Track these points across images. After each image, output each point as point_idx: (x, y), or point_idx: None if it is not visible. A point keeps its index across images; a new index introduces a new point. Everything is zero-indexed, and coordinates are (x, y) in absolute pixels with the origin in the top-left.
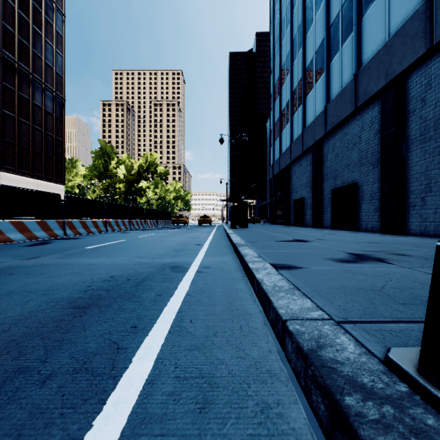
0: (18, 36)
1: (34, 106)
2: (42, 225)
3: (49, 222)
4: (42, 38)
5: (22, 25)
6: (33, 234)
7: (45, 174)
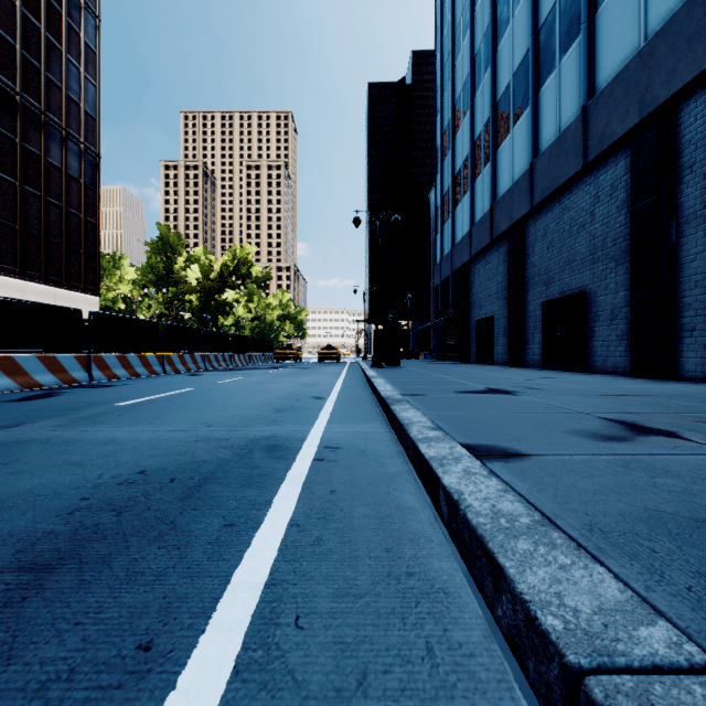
0: (22, 50)
1: (48, 166)
2: (49, 364)
3: (62, 358)
4: (61, 55)
5: (28, 33)
6: (32, 378)
7: (67, 279)
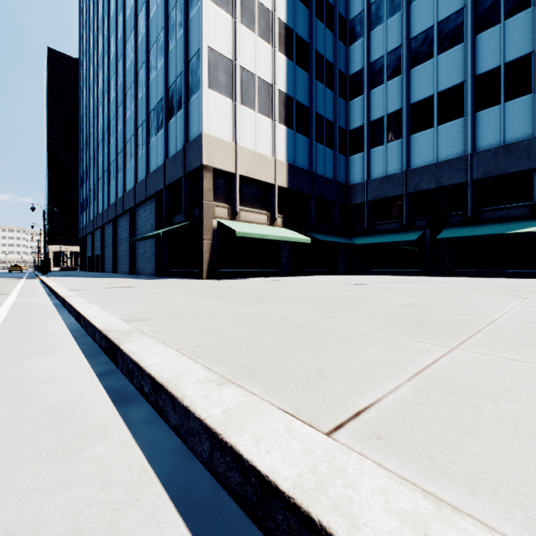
0: None
1: None
2: None
3: None
4: None
5: None
6: None
7: None
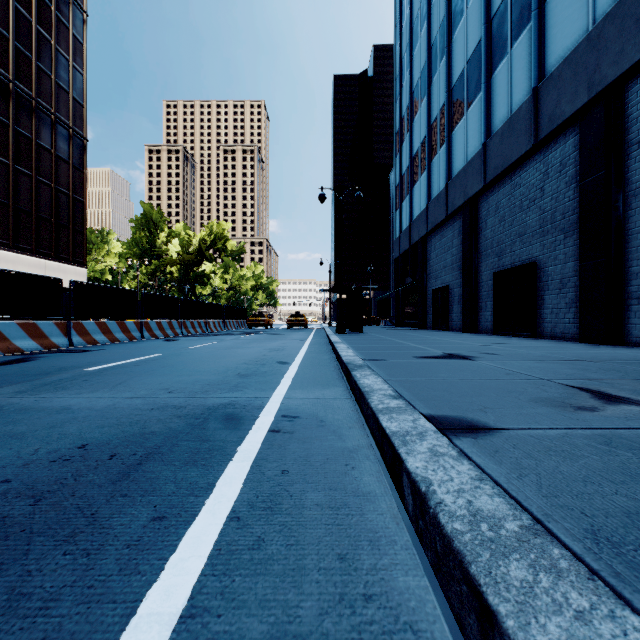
0: (14, 41)
1: (38, 148)
2: (30, 330)
3: (42, 324)
4: (51, 46)
5: (20, 25)
6: (12, 343)
7: (57, 252)
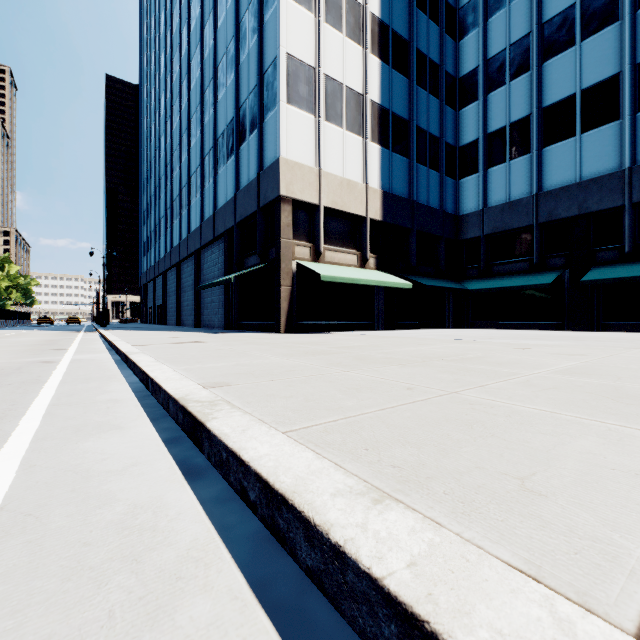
0: None
1: None
2: None
3: None
4: None
5: None
6: None
7: None
